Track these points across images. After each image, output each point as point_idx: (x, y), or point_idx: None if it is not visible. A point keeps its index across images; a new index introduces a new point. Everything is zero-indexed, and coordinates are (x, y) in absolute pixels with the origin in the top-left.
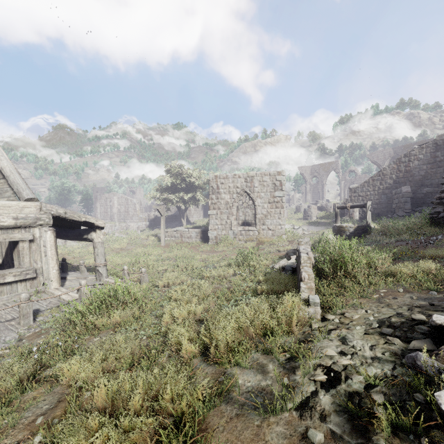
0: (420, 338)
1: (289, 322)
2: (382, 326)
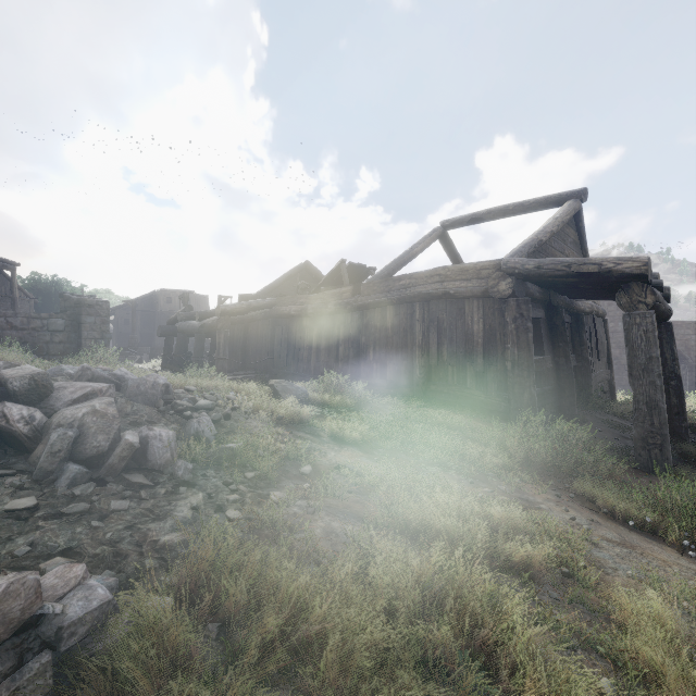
0: (119, 485)
1: (236, 569)
2: (93, 519)
